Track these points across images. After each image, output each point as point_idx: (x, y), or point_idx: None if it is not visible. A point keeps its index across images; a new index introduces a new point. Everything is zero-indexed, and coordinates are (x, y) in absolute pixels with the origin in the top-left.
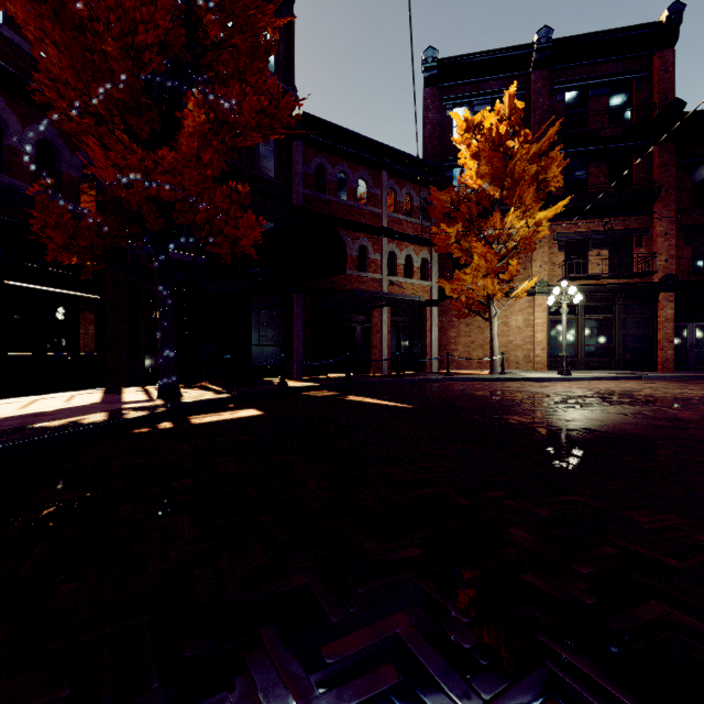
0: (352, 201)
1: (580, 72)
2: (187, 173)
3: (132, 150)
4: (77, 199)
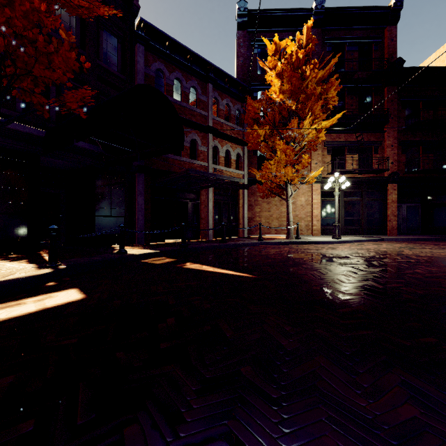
0: (185, 103)
1: (340, 33)
2: None
3: None
4: None
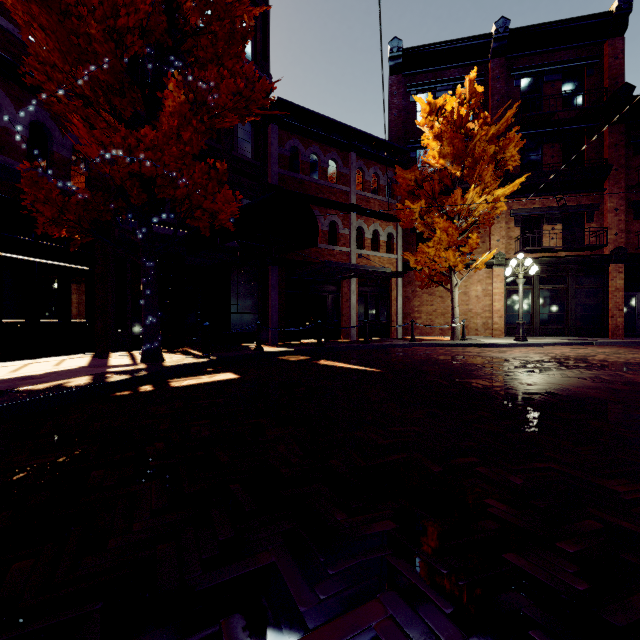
0: (323, 180)
1: (535, 59)
2: (167, 149)
3: (116, 128)
4: (68, 177)
